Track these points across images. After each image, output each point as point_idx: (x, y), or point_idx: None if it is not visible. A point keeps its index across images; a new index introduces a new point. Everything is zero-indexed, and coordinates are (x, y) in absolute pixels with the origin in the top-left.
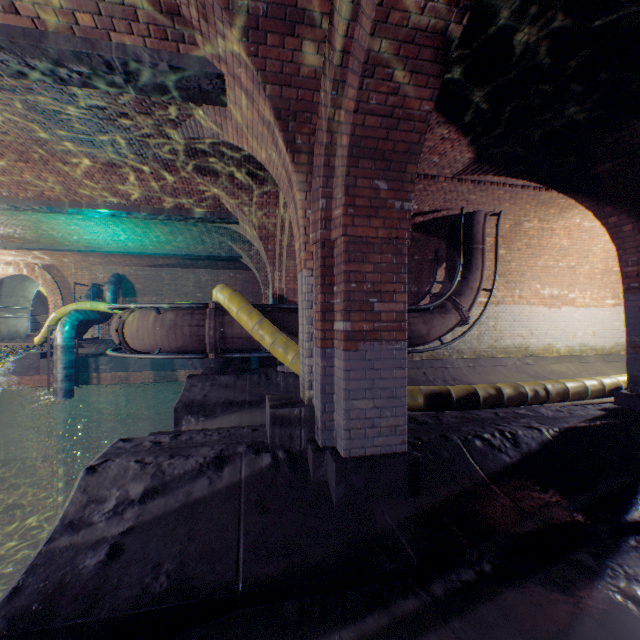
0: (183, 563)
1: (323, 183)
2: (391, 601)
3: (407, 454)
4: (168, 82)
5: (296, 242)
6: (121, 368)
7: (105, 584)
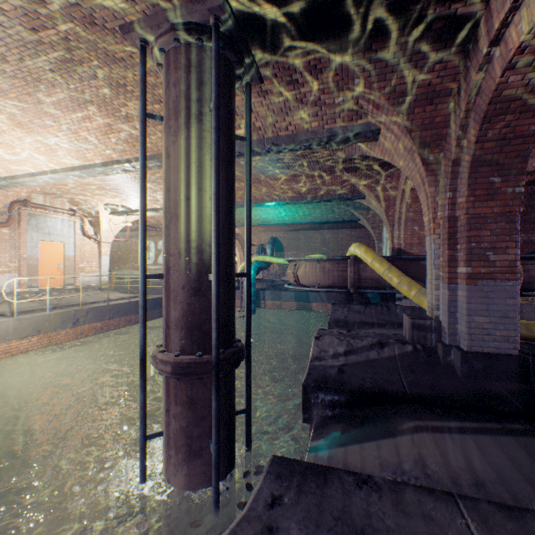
0: (375, 380)
1: (449, 183)
2: (502, 422)
3: (517, 355)
4: (347, 139)
5: (425, 217)
6: (277, 298)
7: (343, 379)
